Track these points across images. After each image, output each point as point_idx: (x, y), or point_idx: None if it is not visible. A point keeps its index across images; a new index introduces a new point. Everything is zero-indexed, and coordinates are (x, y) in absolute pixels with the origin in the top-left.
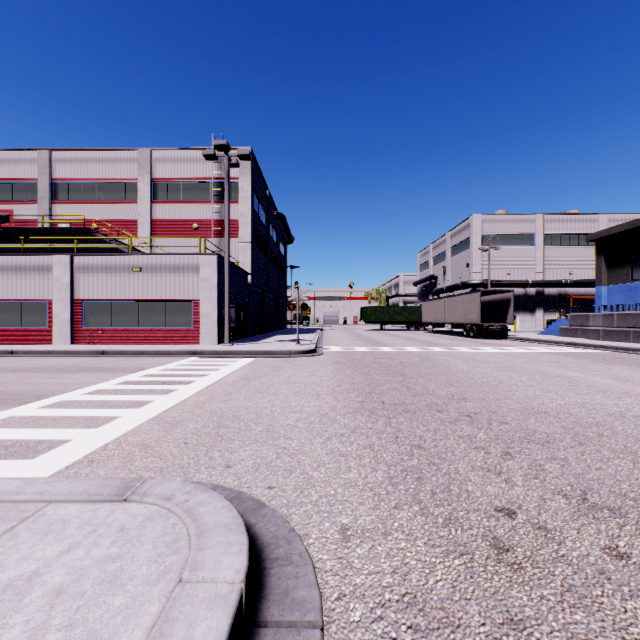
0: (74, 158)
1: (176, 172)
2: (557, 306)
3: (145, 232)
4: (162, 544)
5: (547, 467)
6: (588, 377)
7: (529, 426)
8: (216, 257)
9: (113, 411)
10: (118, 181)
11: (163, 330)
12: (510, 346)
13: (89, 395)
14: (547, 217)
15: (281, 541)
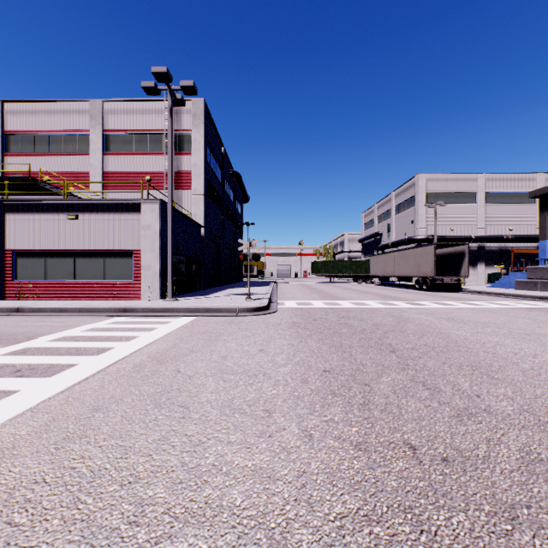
0: (26, 110)
1: (128, 124)
2: (498, 260)
3: (97, 184)
4: None
5: None
6: None
7: None
8: (159, 203)
9: None
10: (70, 133)
11: (101, 283)
12: (477, 300)
13: None
14: (488, 176)
15: None
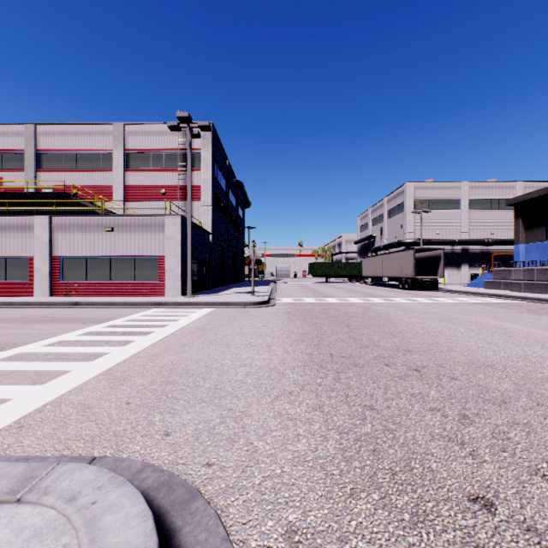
0: (56, 131)
1: (146, 144)
2: (480, 262)
3: (119, 197)
4: None
5: (512, 435)
6: (521, 328)
7: (480, 382)
8: (180, 218)
9: (66, 364)
10: (95, 152)
11: (132, 283)
12: (442, 297)
13: (49, 347)
14: (471, 184)
15: None
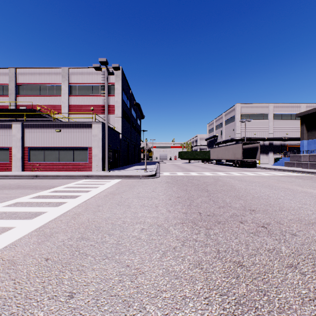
0: (28, 72)
1: (82, 80)
2: (280, 151)
3: (65, 111)
4: None
5: None
6: None
7: (315, 238)
8: (101, 123)
9: (12, 222)
10: (51, 84)
11: (72, 163)
12: (260, 172)
13: (7, 207)
14: (274, 105)
15: None
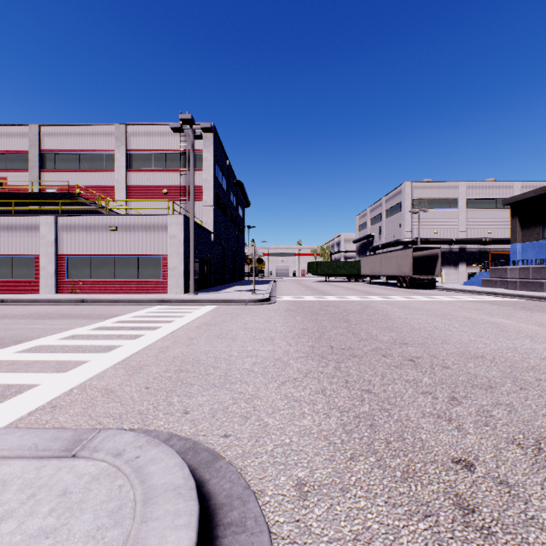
0: (60, 132)
1: (148, 144)
2: (477, 261)
3: (121, 196)
4: (104, 513)
5: (495, 413)
6: (513, 323)
7: (469, 370)
8: (182, 217)
9: (83, 355)
10: (98, 152)
11: (136, 281)
12: (439, 295)
13: (64, 340)
14: (469, 184)
15: (235, 501)
